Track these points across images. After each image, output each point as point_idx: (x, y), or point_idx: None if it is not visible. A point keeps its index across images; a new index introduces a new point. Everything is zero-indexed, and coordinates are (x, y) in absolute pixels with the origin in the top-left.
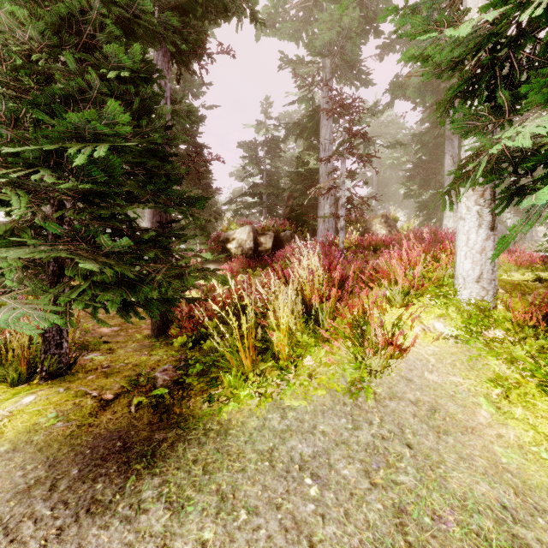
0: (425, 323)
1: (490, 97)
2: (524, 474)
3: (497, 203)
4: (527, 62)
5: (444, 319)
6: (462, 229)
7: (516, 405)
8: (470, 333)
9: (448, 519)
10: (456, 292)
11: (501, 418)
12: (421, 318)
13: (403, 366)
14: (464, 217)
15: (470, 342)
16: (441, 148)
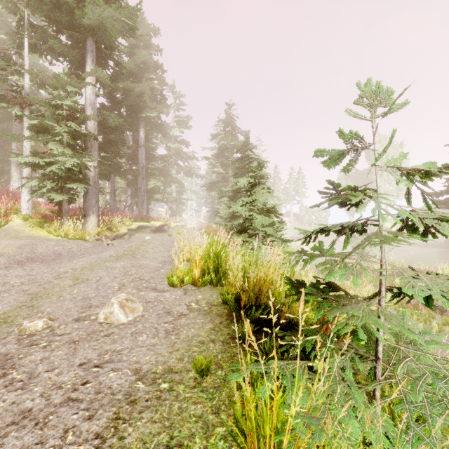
0: (12, 219)
1: (30, 165)
2: (33, 234)
3: (31, 192)
4: (38, 163)
5: (18, 218)
6: (23, 195)
7: (34, 230)
8: (25, 220)
9: (21, 236)
10: (22, 212)
11: (31, 231)
12: (11, 218)
13: (8, 226)
14: (24, 192)
15: (25, 221)
16: (9, 133)
